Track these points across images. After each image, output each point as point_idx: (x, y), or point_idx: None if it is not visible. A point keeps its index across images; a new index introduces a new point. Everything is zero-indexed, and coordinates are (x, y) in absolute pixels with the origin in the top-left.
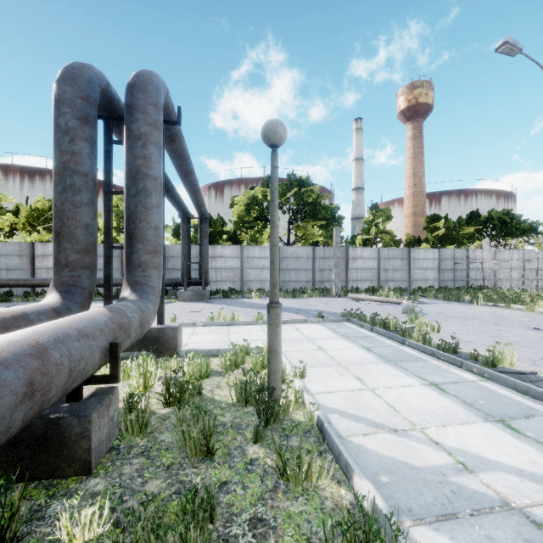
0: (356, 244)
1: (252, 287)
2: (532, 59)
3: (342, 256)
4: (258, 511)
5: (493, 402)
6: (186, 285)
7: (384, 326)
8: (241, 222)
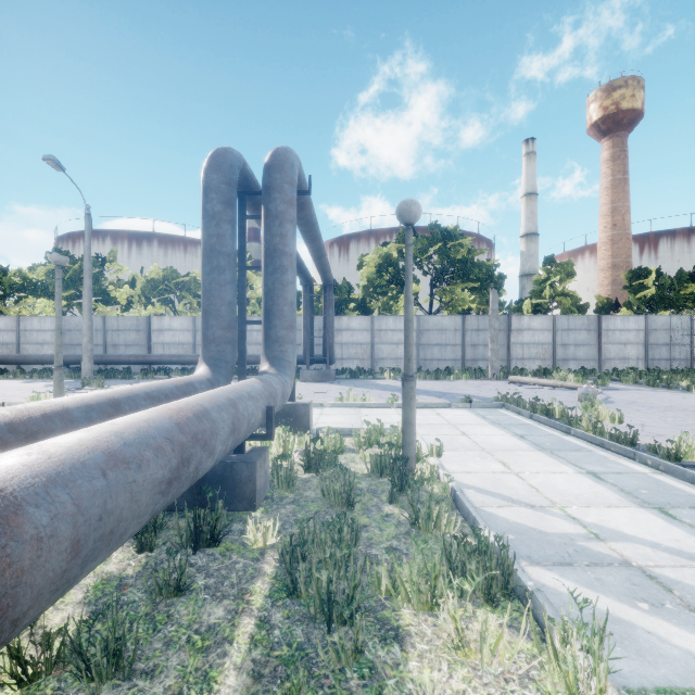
0: (523, 311)
1: (385, 366)
2: None
3: (502, 327)
4: (393, 544)
5: (658, 492)
6: (308, 363)
7: (547, 413)
8: (371, 287)
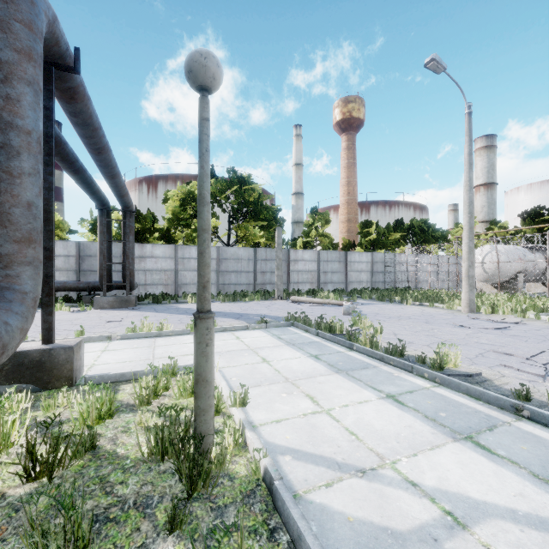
0: (297, 247)
1: (188, 290)
2: (453, 79)
3: (284, 258)
4: None
5: (453, 413)
6: (105, 289)
7: (330, 330)
8: (176, 220)
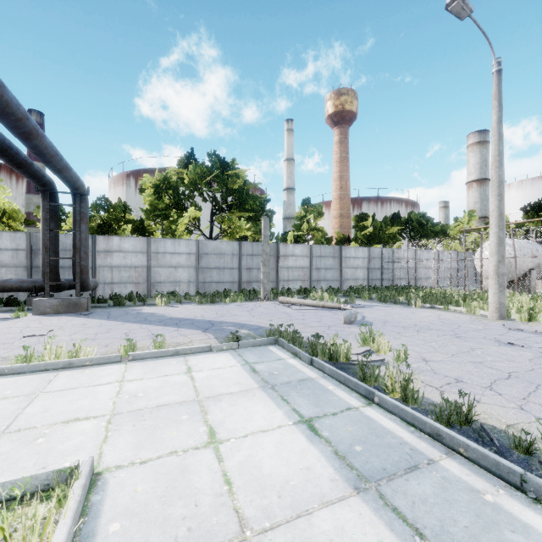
0: (288, 241)
1: (163, 290)
2: (480, 27)
3: (272, 253)
4: None
5: None
6: (48, 290)
7: (331, 356)
8: (153, 210)
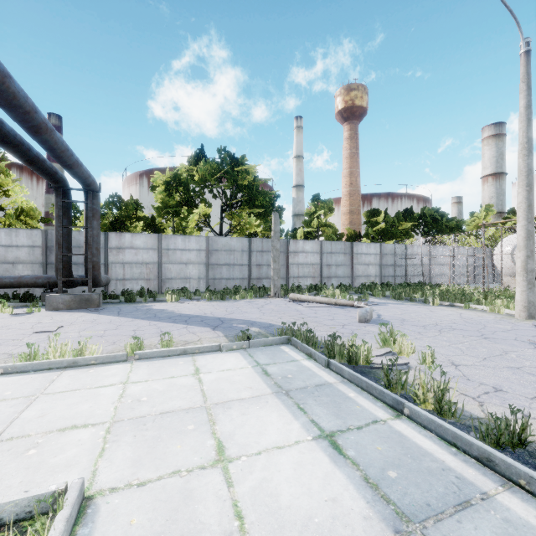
0: (297, 238)
1: (173, 286)
2: (506, 5)
3: (282, 250)
4: None
5: None
6: (61, 286)
7: (350, 359)
8: (164, 208)
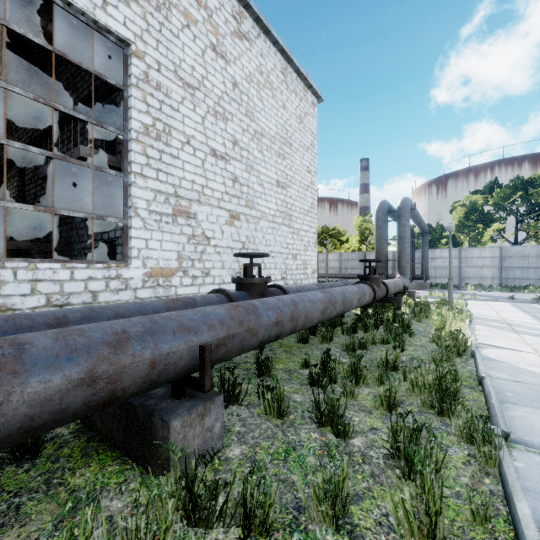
0: None
1: (470, 282)
2: None
3: None
4: None
5: None
6: (411, 279)
7: None
8: (461, 226)
